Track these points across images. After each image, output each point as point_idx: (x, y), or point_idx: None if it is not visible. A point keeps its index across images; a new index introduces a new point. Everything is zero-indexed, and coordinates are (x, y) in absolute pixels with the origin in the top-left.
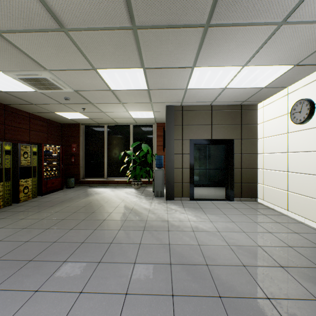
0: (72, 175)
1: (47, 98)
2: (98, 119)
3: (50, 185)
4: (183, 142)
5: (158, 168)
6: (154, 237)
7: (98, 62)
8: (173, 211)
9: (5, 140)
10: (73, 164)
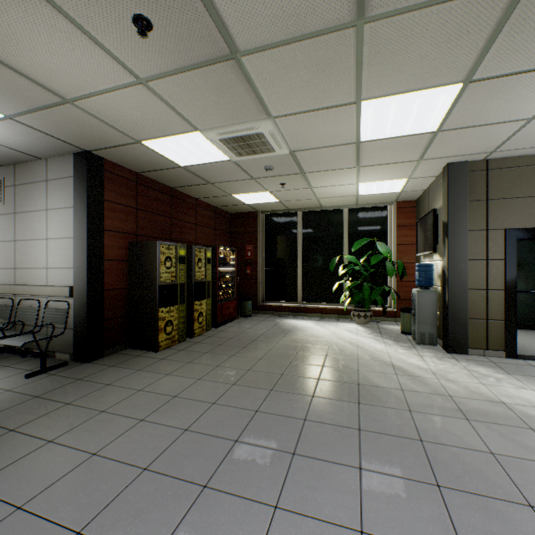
0: (246, 296)
1: (237, 170)
2: (291, 202)
3: (225, 312)
4: (490, 236)
5: (422, 287)
6: (513, 442)
7: (375, 86)
8: (491, 380)
9: (171, 241)
10: (248, 278)
